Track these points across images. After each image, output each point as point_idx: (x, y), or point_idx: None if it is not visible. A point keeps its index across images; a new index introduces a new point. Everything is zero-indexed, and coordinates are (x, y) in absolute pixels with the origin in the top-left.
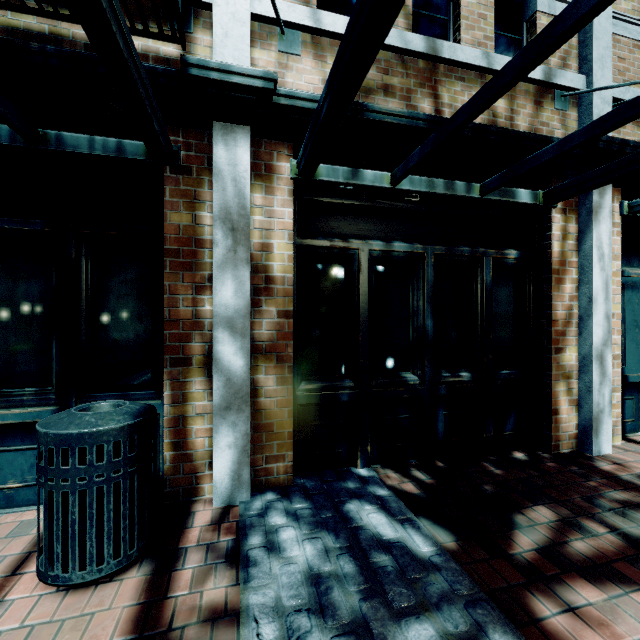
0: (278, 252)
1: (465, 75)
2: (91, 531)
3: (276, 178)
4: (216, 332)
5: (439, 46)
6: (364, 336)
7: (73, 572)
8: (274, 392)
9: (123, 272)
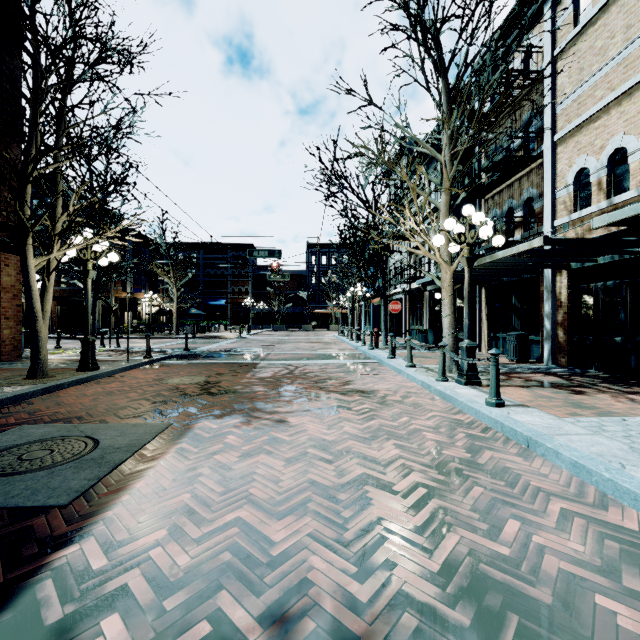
0: (563, 294)
1: (632, 201)
2: (509, 351)
3: (562, 271)
4: (544, 318)
5: (613, 200)
6: (594, 320)
7: (507, 357)
8: (562, 337)
9: (539, 303)
